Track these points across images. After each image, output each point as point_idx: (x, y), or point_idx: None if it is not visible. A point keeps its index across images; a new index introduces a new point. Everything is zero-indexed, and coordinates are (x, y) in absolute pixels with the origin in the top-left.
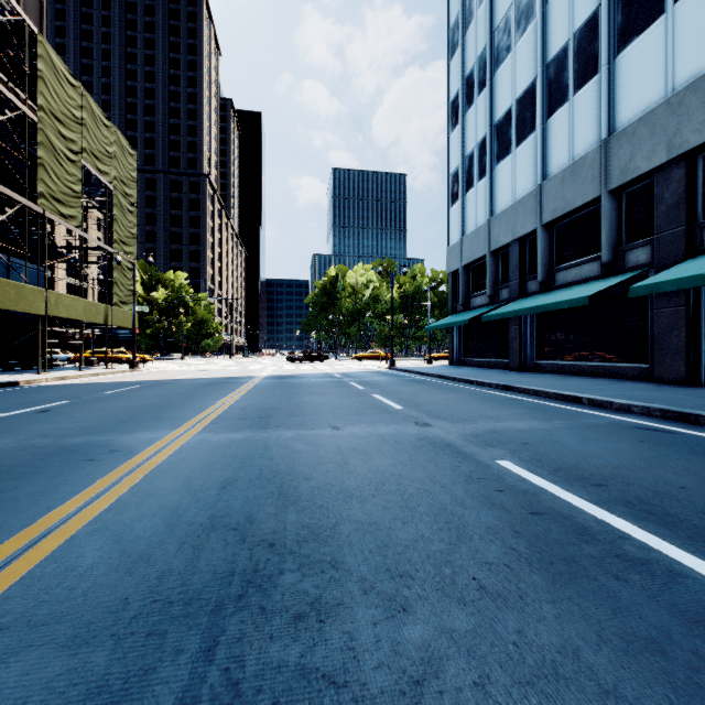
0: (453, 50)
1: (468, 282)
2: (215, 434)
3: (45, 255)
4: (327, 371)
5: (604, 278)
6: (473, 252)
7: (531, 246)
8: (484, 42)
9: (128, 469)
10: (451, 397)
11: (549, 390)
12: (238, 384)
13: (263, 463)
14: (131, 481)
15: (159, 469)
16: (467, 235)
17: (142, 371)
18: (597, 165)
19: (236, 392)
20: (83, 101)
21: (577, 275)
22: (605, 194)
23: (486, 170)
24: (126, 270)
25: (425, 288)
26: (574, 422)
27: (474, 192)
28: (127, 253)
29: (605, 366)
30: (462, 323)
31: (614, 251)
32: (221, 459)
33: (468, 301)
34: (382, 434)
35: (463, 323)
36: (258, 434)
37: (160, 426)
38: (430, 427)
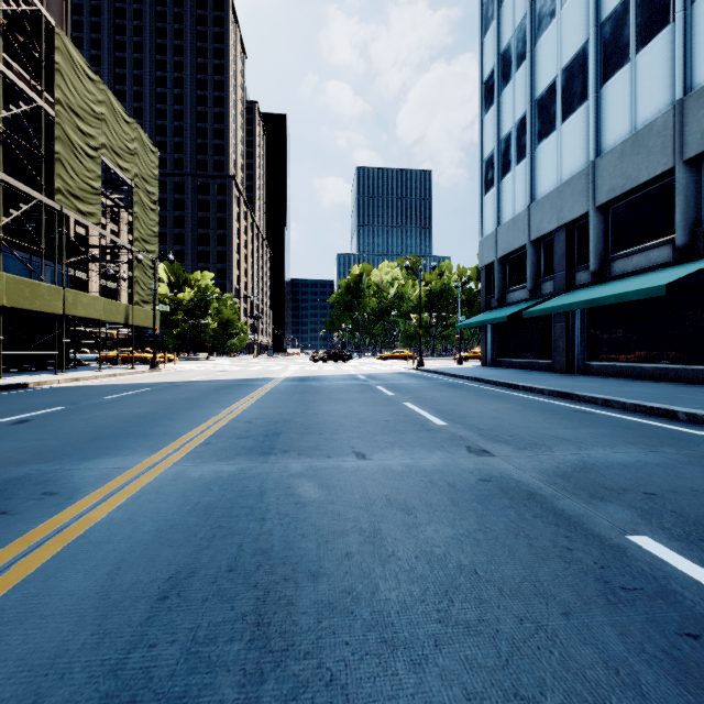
0: (486, 25)
1: (504, 276)
2: (199, 464)
3: (63, 252)
4: (351, 372)
5: (677, 264)
6: (510, 243)
7: (580, 232)
8: (523, 11)
9: (38, 538)
10: (499, 407)
11: (624, 400)
12: (253, 388)
13: (248, 528)
14: (21, 572)
15: (84, 539)
16: (503, 224)
17: (162, 372)
18: (669, 132)
19: (247, 398)
20: (102, 96)
21: (641, 263)
22: (679, 165)
23: (525, 151)
24: (147, 269)
25: (455, 283)
26: (693, 451)
27: (511, 177)
28: (148, 252)
29: (677, 368)
30: (499, 320)
31: (691, 232)
32: (188, 518)
33: (504, 296)
34: (426, 469)
35: (500, 320)
36: (255, 465)
37: (137, 448)
38: (490, 458)
